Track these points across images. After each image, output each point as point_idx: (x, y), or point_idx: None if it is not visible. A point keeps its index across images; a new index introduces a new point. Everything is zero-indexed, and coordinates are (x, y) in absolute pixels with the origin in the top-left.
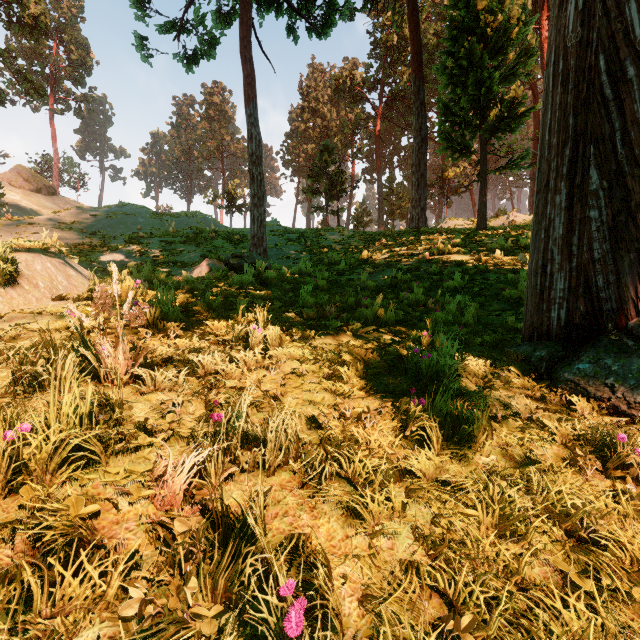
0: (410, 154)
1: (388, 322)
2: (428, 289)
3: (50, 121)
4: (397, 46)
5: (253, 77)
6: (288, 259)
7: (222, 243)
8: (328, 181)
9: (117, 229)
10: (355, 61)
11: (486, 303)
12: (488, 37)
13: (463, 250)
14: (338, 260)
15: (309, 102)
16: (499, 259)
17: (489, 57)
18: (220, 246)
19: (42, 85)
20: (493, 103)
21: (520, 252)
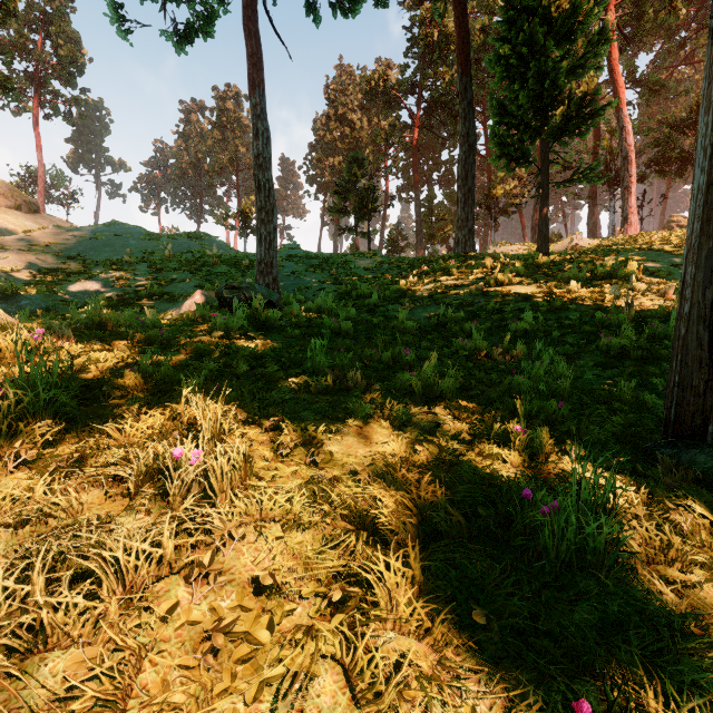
0: (451, 170)
1: (446, 394)
2: (488, 332)
3: (34, 127)
4: (438, 43)
5: (260, 56)
6: (307, 290)
7: (226, 270)
8: (358, 198)
9: (102, 252)
10: (389, 62)
11: (574, 355)
12: (552, 20)
13: (527, 280)
14: (369, 292)
15: (336, 108)
16: (575, 292)
17: (553, 45)
18: (222, 274)
19: (24, 85)
20: (558, 100)
21: (600, 283)
